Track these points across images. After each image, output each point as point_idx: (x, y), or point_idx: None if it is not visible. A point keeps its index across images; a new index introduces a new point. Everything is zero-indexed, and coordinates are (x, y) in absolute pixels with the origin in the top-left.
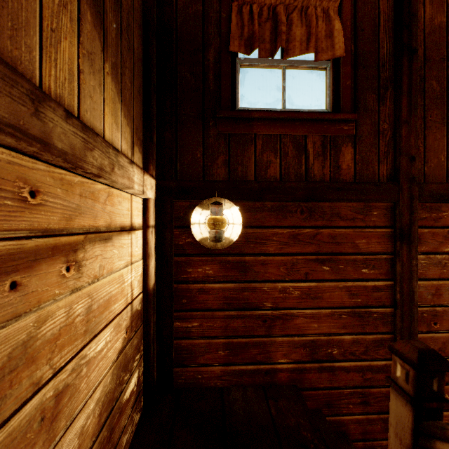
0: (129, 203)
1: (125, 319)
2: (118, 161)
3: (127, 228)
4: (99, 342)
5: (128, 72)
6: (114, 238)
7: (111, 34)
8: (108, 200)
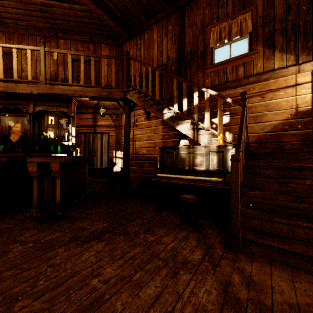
0: (293, 78)
1: (290, 112)
2: (274, 73)
3: (291, 86)
4: (271, 113)
5: (292, 40)
6: (281, 90)
7: (278, 42)
8: (276, 82)
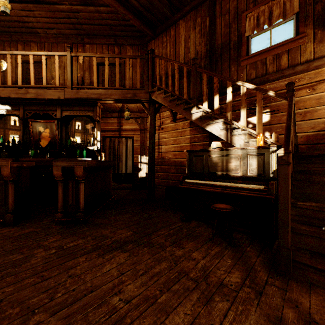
0: None
1: None
2: None
3: None
4: None
5: None
6: None
7: None
8: None
